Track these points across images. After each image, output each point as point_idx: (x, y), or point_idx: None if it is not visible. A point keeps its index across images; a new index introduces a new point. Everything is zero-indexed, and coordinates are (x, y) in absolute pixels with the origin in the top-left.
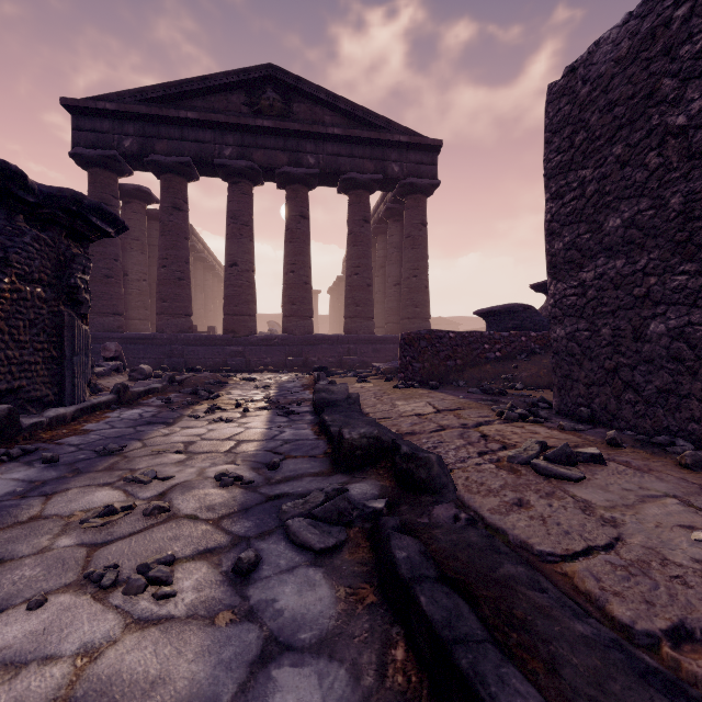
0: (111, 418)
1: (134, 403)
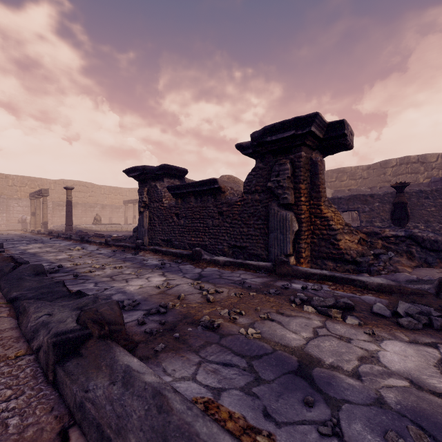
0: (230, 271)
1: (289, 278)
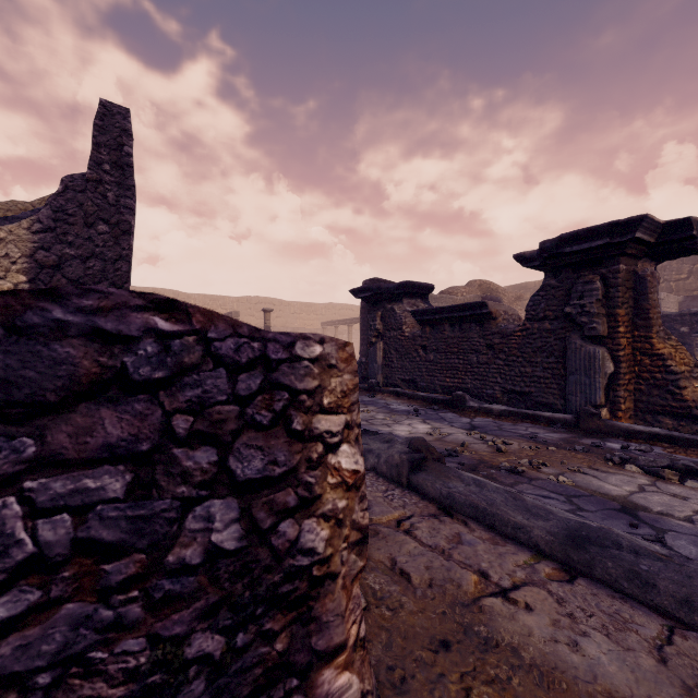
0: (511, 424)
1: (601, 435)
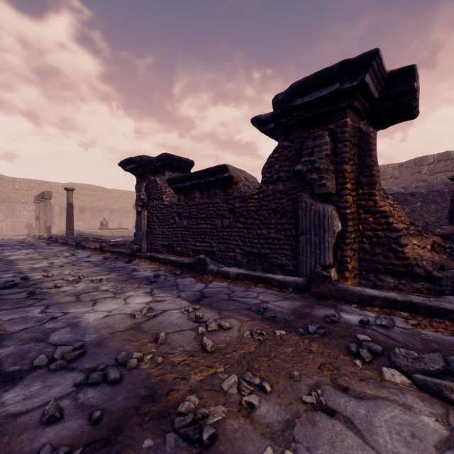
0: (244, 289)
1: (333, 301)
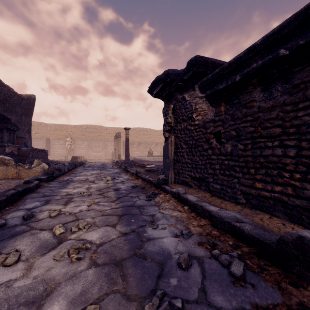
0: None
1: None
